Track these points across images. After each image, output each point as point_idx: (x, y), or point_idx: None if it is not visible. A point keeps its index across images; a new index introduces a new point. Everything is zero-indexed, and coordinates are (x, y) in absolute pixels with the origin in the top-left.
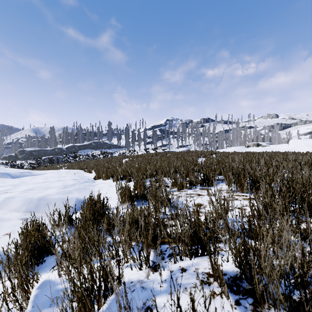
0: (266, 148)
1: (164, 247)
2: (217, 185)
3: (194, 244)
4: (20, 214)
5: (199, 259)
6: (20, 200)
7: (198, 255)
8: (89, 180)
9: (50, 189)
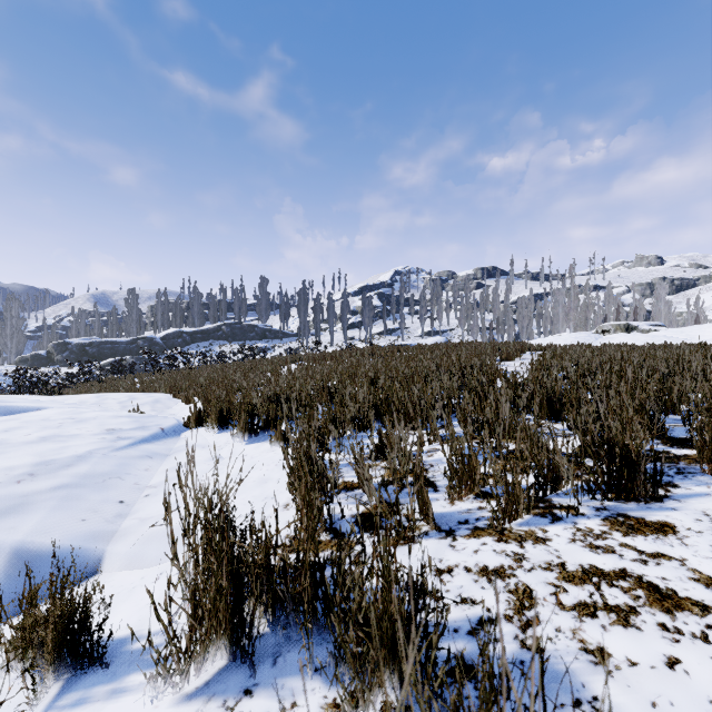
0: (657, 337)
1: None
2: (677, 498)
3: None
4: None
5: None
6: None
7: None
8: (163, 431)
9: None
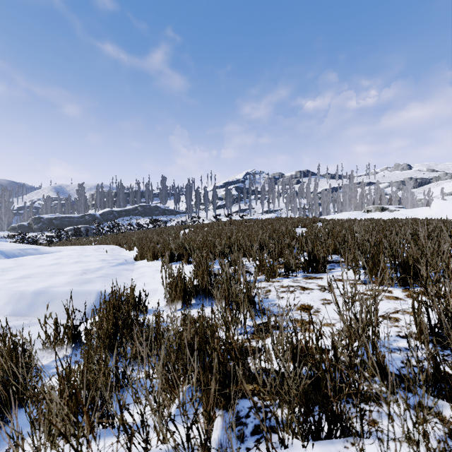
0: (396, 214)
1: (243, 405)
2: (331, 272)
3: (312, 412)
4: (1, 319)
5: (324, 446)
6: (4, 294)
7: (321, 436)
8: (126, 261)
9: (59, 277)
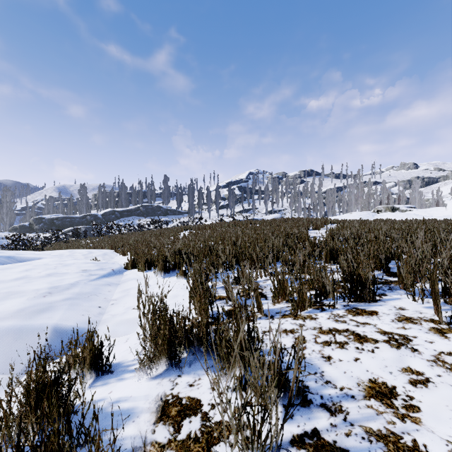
0: (409, 215)
1: None
2: (384, 300)
3: None
4: None
5: None
6: None
7: None
8: (113, 271)
9: (11, 300)
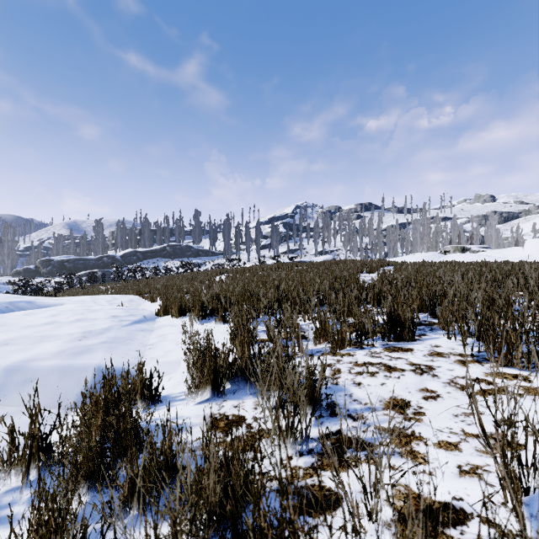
0: (481, 256)
1: None
2: (422, 340)
3: None
4: None
5: None
6: None
7: None
8: (145, 317)
9: (48, 343)
